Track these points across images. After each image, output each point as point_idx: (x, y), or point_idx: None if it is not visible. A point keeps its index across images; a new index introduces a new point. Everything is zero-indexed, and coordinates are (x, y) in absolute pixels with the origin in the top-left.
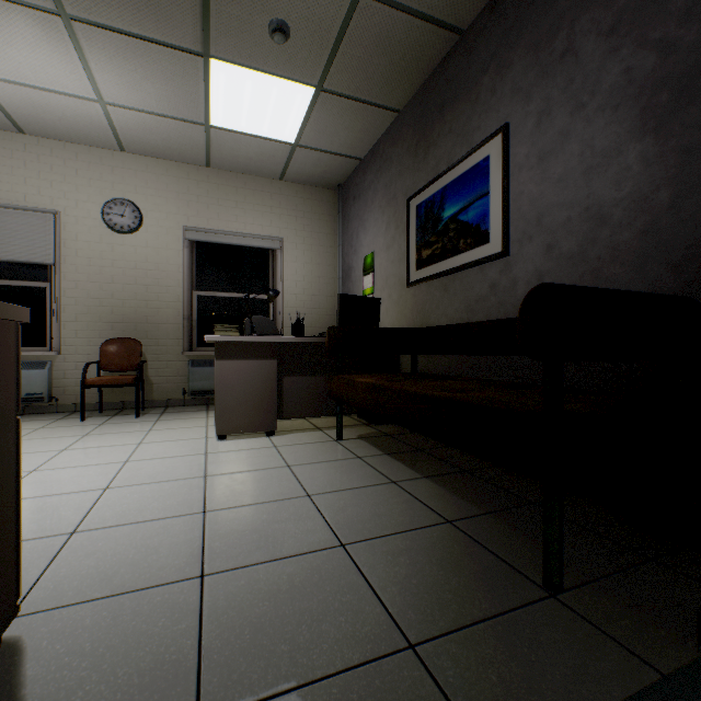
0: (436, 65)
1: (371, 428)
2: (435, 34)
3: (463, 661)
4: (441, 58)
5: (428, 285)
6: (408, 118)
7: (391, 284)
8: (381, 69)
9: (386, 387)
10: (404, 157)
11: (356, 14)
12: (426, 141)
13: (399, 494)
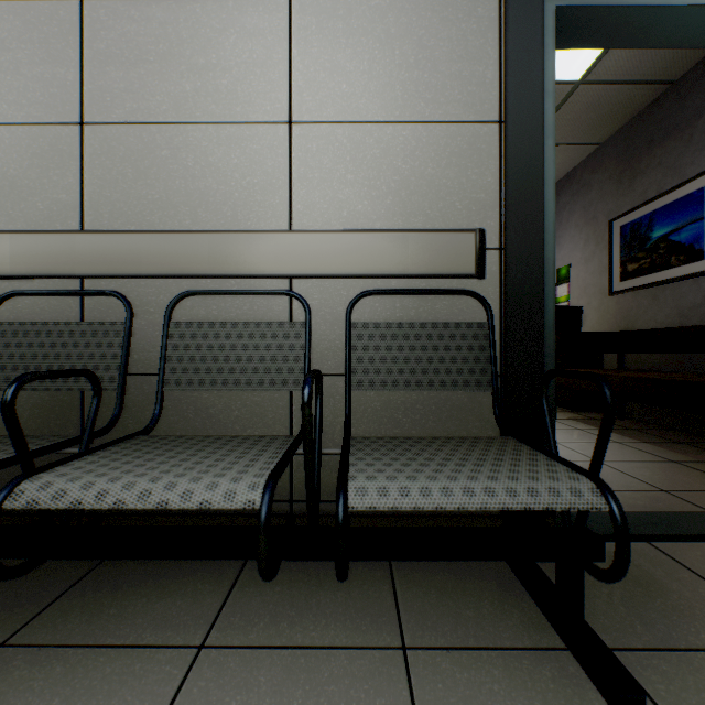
0: (643, 107)
1: (576, 414)
2: (644, 89)
3: (696, 497)
4: (649, 102)
5: (634, 294)
6: (609, 150)
7: (590, 293)
8: (587, 121)
9: (611, 375)
10: (605, 183)
11: (572, 96)
12: (631, 171)
13: (625, 448)
